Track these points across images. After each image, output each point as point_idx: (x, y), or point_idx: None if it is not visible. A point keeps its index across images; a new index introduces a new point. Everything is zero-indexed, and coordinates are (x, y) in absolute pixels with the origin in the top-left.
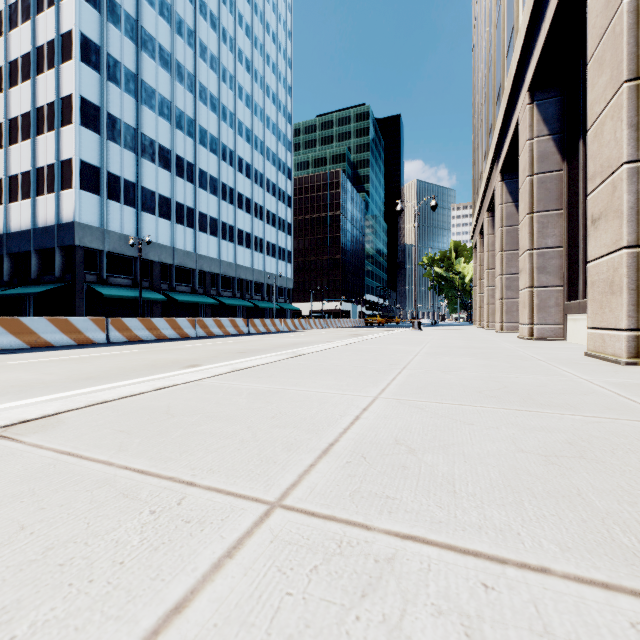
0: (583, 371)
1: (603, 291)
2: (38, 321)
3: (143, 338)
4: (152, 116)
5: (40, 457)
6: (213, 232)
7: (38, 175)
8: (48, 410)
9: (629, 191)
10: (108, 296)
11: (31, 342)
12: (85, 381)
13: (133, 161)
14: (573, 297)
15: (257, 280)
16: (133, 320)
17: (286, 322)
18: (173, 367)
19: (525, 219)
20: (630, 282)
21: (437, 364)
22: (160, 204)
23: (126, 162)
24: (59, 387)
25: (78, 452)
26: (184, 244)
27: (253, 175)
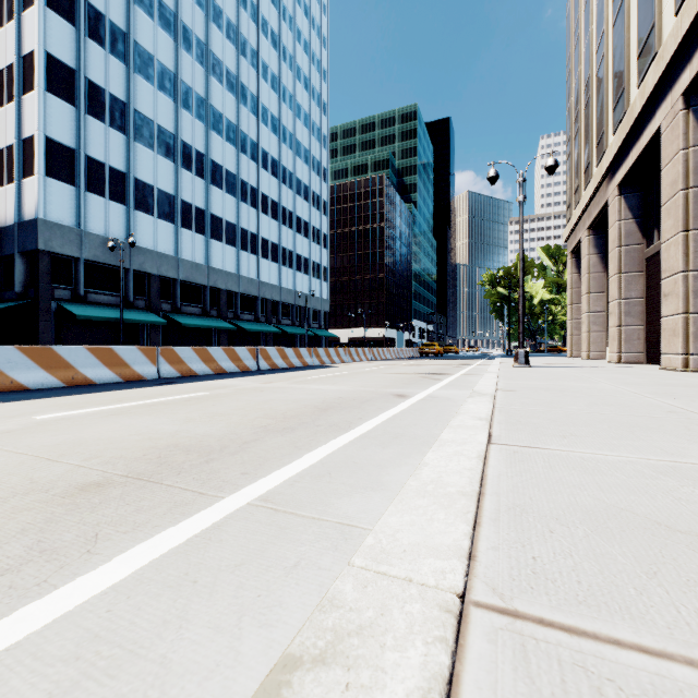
0: None
1: None
2: None
3: (30, 385)
4: (149, 89)
5: None
6: (230, 240)
7: None
8: None
9: None
10: (82, 317)
11: None
12: None
13: (123, 144)
14: None
15: (286, 301)
16: (4, 350)
17: (317, 352)
18: None
19: None
20: None
21: None
22: (160, 202)
23: (113, 145)
24: None
25: None
26: (192, 254)
27: (281, 173)
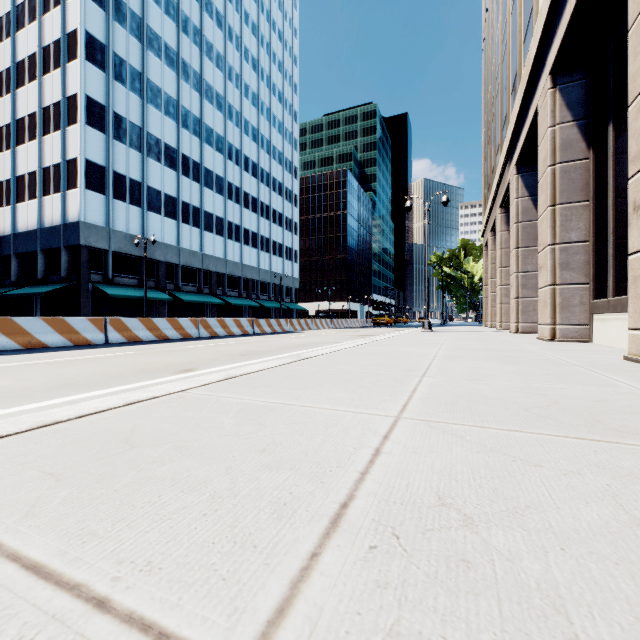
0: (637, 380)
1: None
2: (32, 321)
3: (143, 339)
4: (158, 115)
5: None
6: (219, 231)
7: (44, 175)
8: None
9: None
10: (113, 296)
11: (25, 343)
12: (59, 389)
13: (139, 160)
14: (600, 295)
15: (263, 280)
16: (133, 320)
17: (292, 322)
18: (164, 372)
19: (546, 212)
20: None
21: (460, 370)
22: (166, 203)
23: (132, 161)
24: (25, 397)
25: None
26: (190, 244)
27: (259, 174)
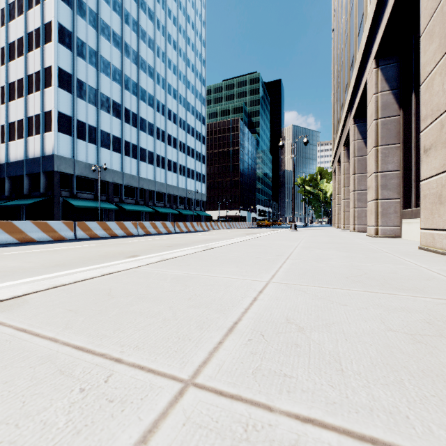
0: (421, 261)
1: (433, 202)
2: (26, 224)
3: (100, 236)
4: (108, 81)
5: (1, 334)
6: (150, 161)
7: (29, 122)
8: (18, 292)
9: None
10: (77, 206)
11: (20, 238)
12: (53, 268)
13: (95, 112)
14: (407, 206)
15: (181, 195)
16: (93, 223)
17: (201, 224)
18: (119, 257)
19: (372, 151)
20: None
21: (311, 255)
22: (113, 142)
23: (90, 113)
24: (34, 272)
25: (32, 329)
26: (130, 170)
27: (178, 122)
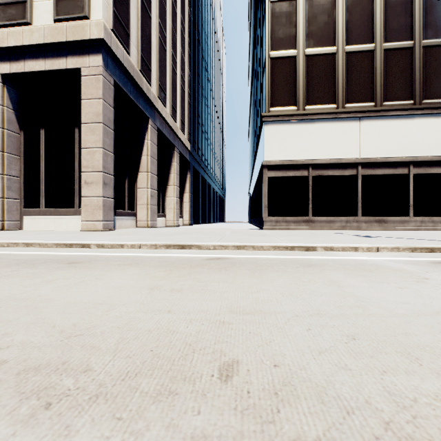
0: None
1: None
2: None
3: None
4: None
5: None
6: None
7: None
8: None
9: (1, 182)
10: None
11: None
12: None
13: None
14: None
15: None
16: None
17: None
18: None
19: None
20: (2, 208)
21: None
22: None
23: None
24: None
25: None
26: None
27: None
